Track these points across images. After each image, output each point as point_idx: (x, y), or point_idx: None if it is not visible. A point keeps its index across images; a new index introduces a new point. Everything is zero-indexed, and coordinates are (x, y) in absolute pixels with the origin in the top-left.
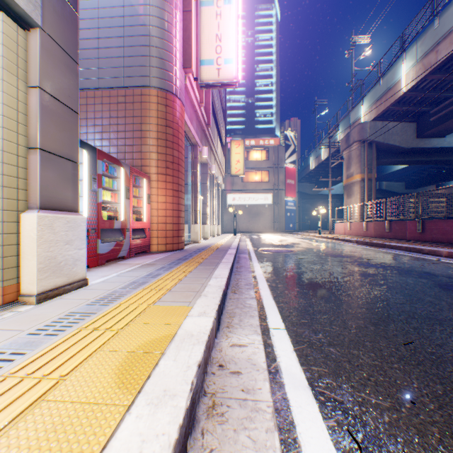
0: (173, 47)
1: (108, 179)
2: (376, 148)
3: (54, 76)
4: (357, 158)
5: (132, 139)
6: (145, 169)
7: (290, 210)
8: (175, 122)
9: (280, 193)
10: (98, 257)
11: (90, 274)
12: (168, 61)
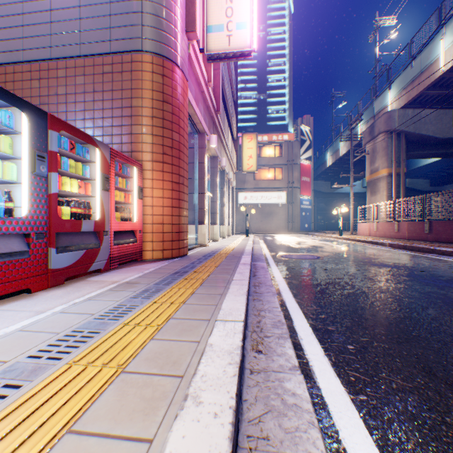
0: (172, 3)
1: (74, 162)
2: (405, 139)
3: None
4: (383, 151)
5: (120, 118)
6: (136, 155)
7: (305, 209)
8: (174, 96)
9: (295, 191)
10: (49, 274)
11: (22, 306)
12: (165, 19)
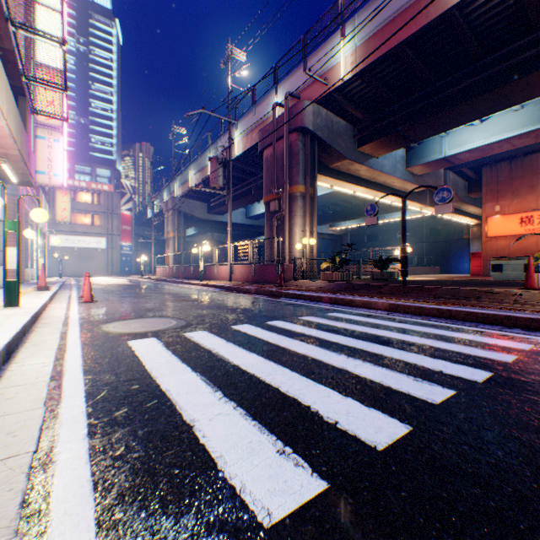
0: None
1: None
2: (186, 215)
3: None
4: (172, 221)
5: None
6: None
7: (127, 255)
8: (21, 212)
9: (116, 238)
10: None
11: None
12: None
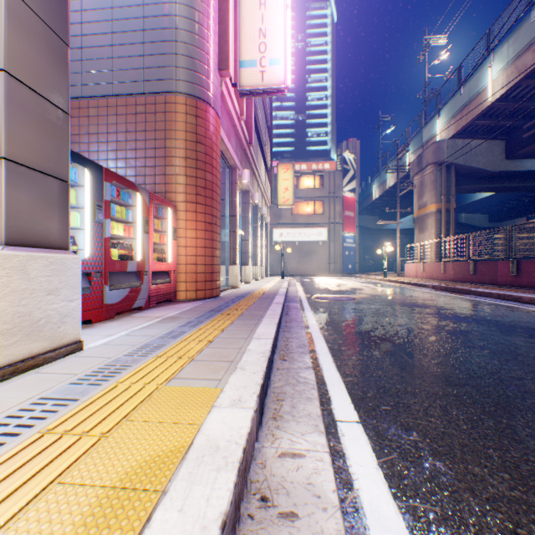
0: (206, 43)
1: (120, 207)
2: (455, 172)
3: (30, 57)
4: (431, 185)
5: (153, 159)
6: (170, 196)
7: (349, 248)
8: (207, 137)
9: (337, 228)
10: (104, 308)
11: (91, 332)
12: (198, 60)
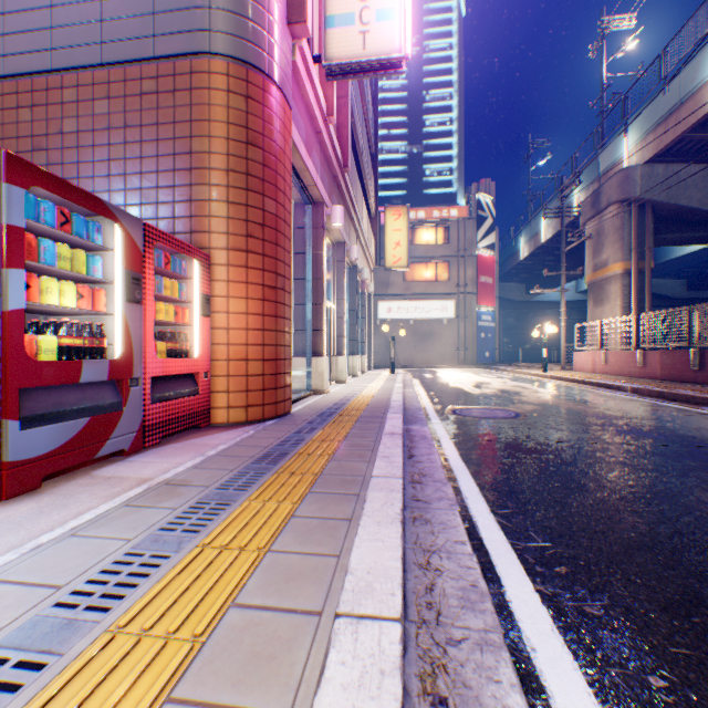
0: None
1: (69, 249)
2: (651, 214)
3: None
4: (615, 234)
5: (170, 173)
6: (199, 239)
7: (485, 328)
8: (267, 135)
9: (469, 299)
10: (4, 473)
11: None
12: None
